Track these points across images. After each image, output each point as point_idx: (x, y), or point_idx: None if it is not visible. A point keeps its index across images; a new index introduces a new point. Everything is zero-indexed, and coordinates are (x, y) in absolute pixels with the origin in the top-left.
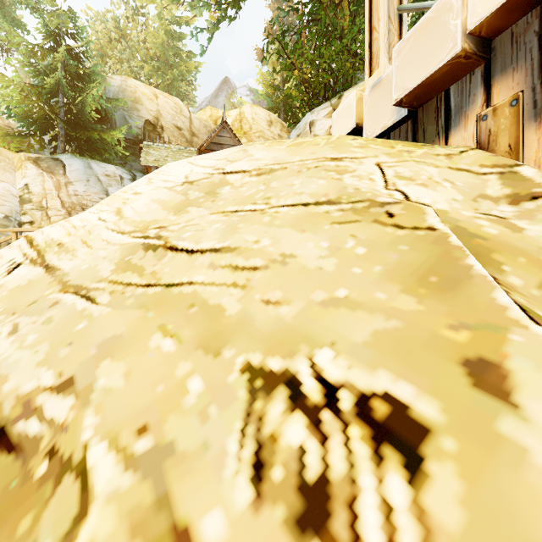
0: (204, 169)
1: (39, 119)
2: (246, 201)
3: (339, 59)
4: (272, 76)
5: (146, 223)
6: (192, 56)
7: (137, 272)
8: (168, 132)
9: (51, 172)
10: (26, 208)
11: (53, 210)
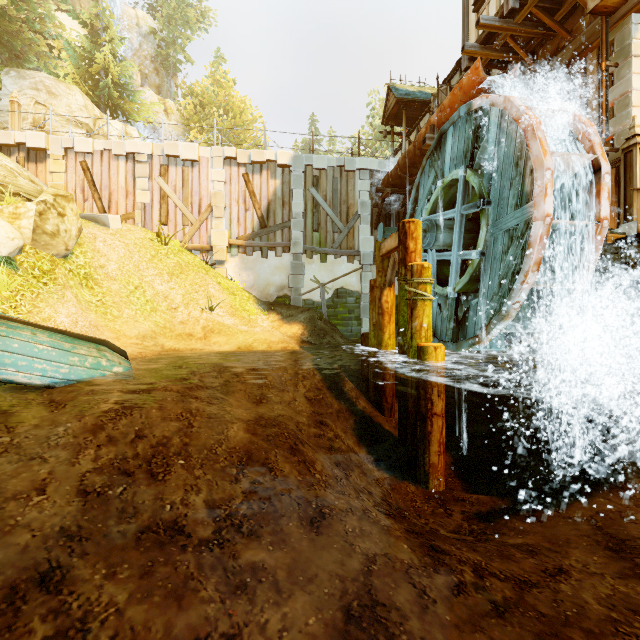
0: None
1: None
2: None
3: None
4: None
5: None
6: None
7: None
8: None
9: None
10: None
11: None
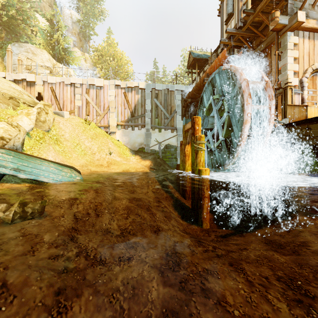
0: None
1: None
2: None
3: None
4: None
5: None
6: None
7: None
8: None
9: None
10: None
11: None
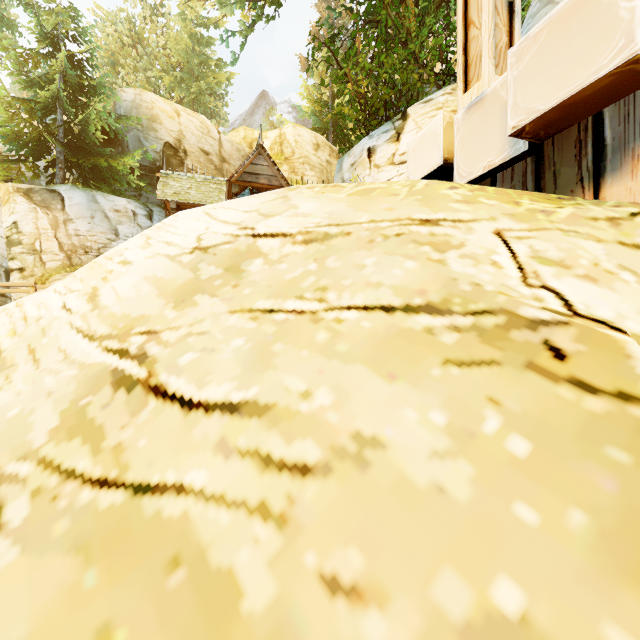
0: (225, 227)
1: (32, 141)
2: (286, 292)
3: (402, 70)
4: (319, 90)
5: (130, 322)
6: (223, 65)
7: (91, 441)
8: (192, 157)
9: (46, 207)
10: (15, 252)
11: (49, 254)
